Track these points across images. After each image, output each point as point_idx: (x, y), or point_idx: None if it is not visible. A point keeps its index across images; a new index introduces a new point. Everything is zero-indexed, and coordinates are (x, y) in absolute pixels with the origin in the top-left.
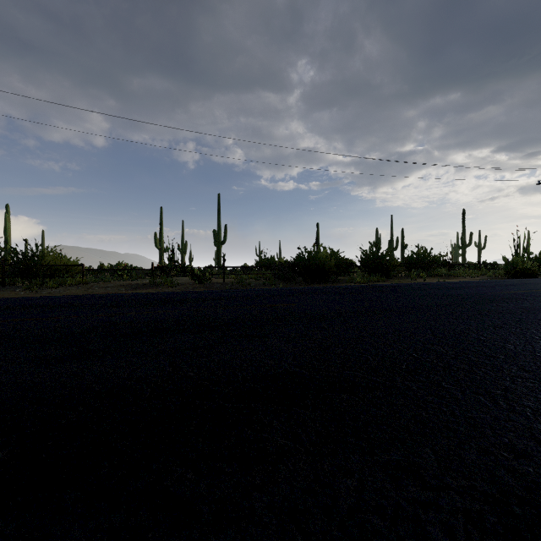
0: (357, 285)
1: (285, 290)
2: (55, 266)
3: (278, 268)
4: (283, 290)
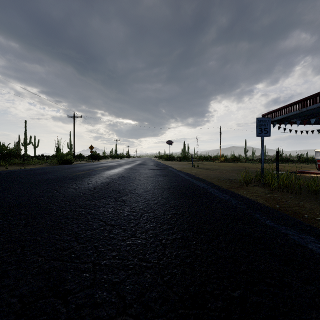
0: None
1: None
2: None
3: None
4: None
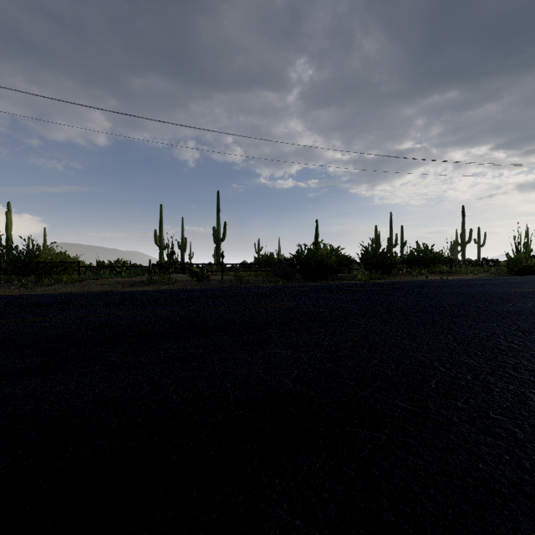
0: (359, 282)
1: (284, 288)
2: (51, 263)
3: (277, 265)
4: (283, 288)
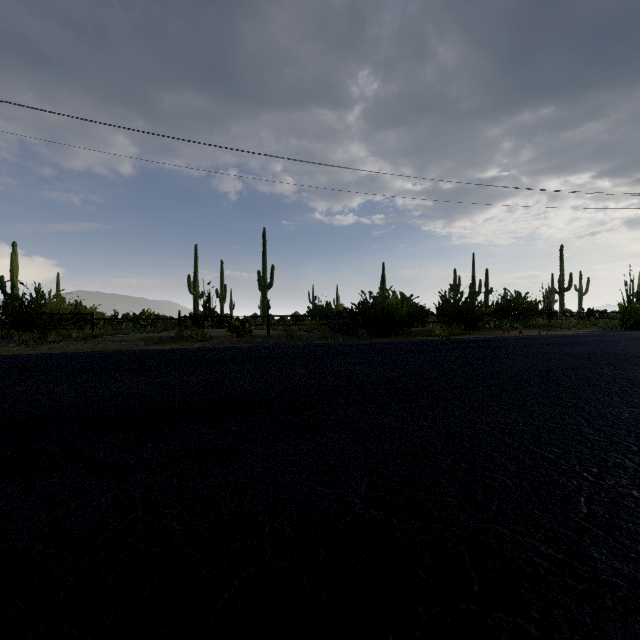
0: (437, 339)
1: (345, 346)
2: (58, 315)
3: (336, 317)
4: (343, 346)
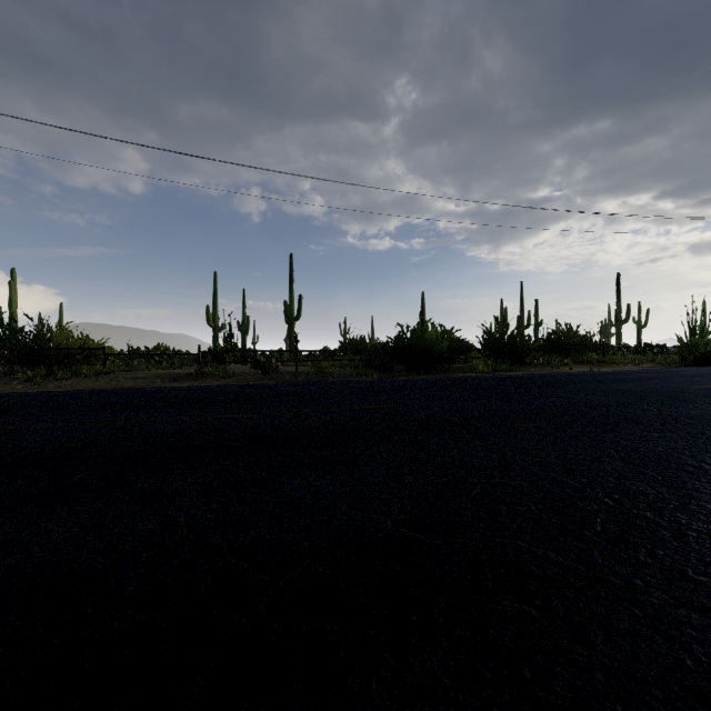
0: (480, 376)
1: (380, 383)
2: (67, 350)
3: (370, 352)
4: (378, 383)
